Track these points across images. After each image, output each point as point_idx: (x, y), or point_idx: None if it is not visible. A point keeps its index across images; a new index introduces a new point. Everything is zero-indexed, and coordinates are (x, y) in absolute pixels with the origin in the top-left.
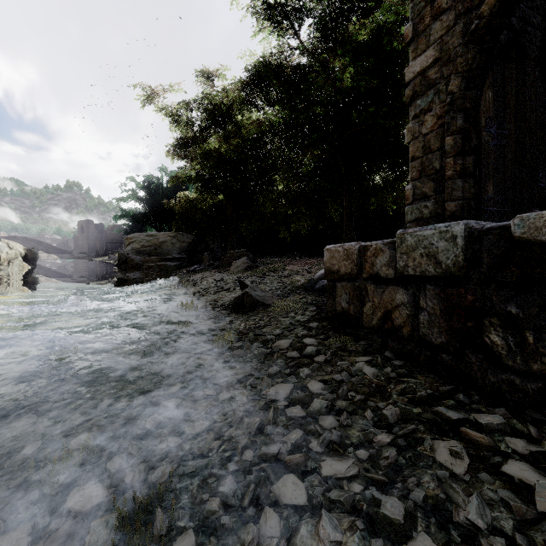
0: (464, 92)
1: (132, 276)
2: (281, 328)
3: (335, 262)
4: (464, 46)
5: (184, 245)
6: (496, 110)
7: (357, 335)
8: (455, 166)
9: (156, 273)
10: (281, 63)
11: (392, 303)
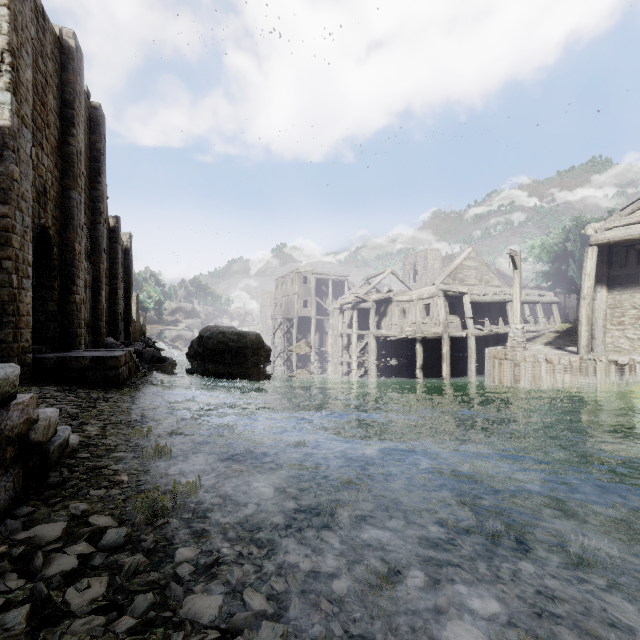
0: None
1: None
2: None
3: None
4: None
5: None
6: None
7: None
8: None
9: None
10: None
11: None
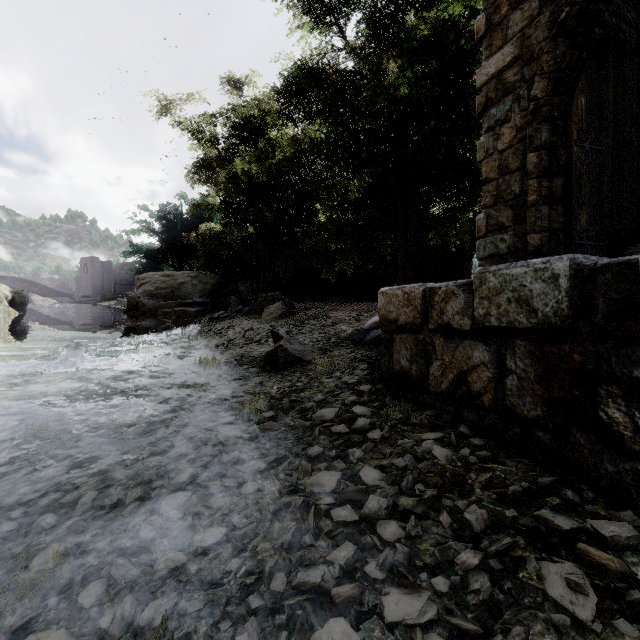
0: (551, 98)
1: (144, 325)
2: (324, 393)
3: (393, 308)
4: (551, 40)
5: (207, 287)
6: (591, 120)
7: (421, 403)
8: (540, 190)
9: (173, 320)
10: (324, 68)
11: (469, 362)
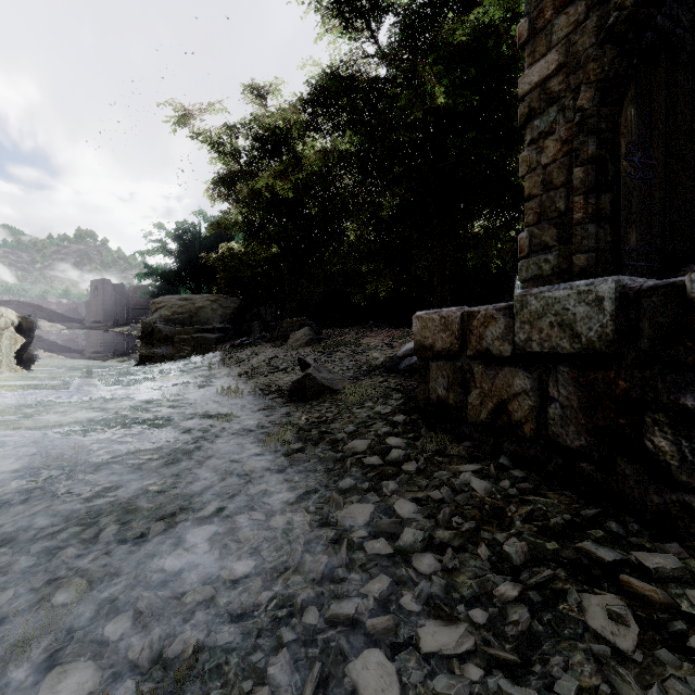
0: (598, 108)
1: (160, 352)
2: (356, 423)
3: (429, 334)
4: (599, 47)
5: (228, 311)
6: (641, 132)
7: (458, 433)
8: (587, 207)
9: (191, 348)
10: (354, 75)
11: (509, 390)
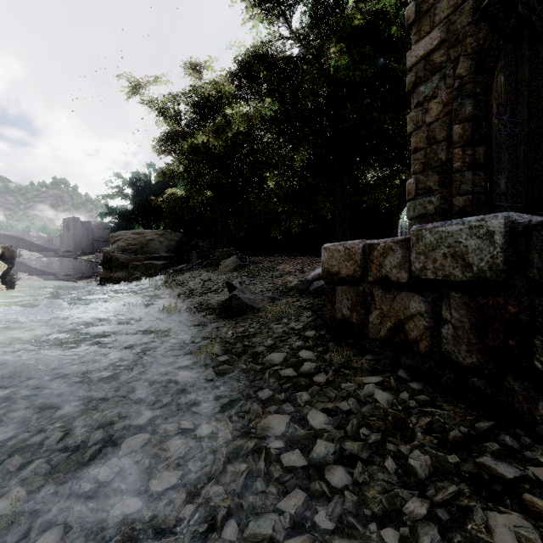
0: (474, 76)
1: (117, 276)
2: (274, 338)
3: (335, 262)
4: (475, 24)
5: (172, 243)
6: (509, 96)
7: (361, 348)
8: (464, 157)
9: (142, 272)
10: (272, 54)
11: (406, 312)
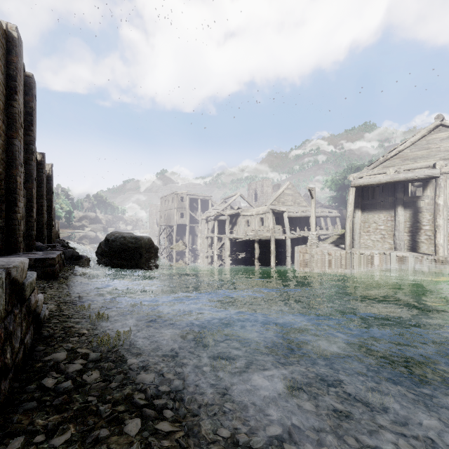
0: None
1: None
2: None
3: None
4: None
5: None
6: None
7: None
8: None
9: None
10: None
11: None
